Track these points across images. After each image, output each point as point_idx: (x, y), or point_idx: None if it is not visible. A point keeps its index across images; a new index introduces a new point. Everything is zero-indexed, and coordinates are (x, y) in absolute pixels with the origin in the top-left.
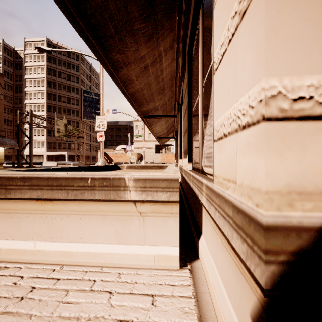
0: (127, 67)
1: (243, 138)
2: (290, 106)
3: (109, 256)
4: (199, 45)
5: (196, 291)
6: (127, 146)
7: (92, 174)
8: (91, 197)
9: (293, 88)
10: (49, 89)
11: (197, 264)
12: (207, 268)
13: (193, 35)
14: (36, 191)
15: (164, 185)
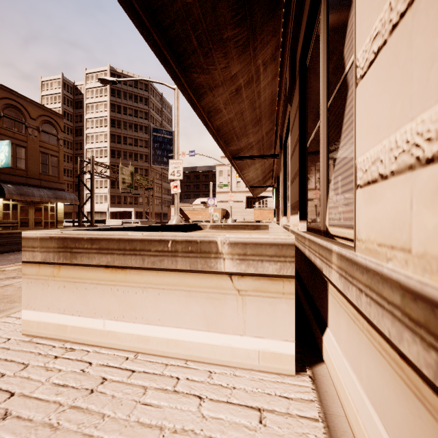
0: (213, 92)
1: (429, 179)
2: None
3: (196, 347)
4: (321, 48)
5: (324, 410)
6: (208, 199)
7: (173, 236)
8: (173, 266)
9: None
10: (112, 129)
11: (322, 371)
12: (340, 379)
13: (310, 36)
14: (105, 256)
15: (272, 252)
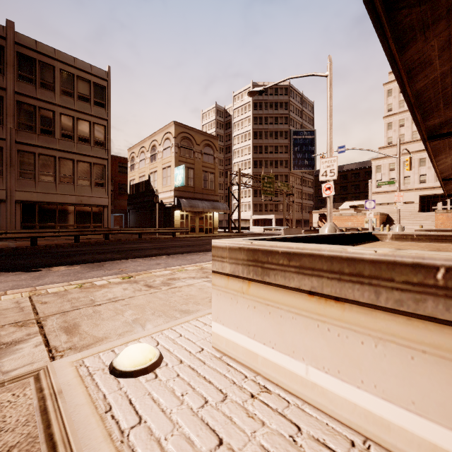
0: (426, 33)
1: None
2: None
3: None
4: None
5: None
6: (366, 202)
7: (450, 259)
8: (448, 315)
9: None
10: (255, 141)
11: None
12: None
13: None
14: (309, 278)
15: None
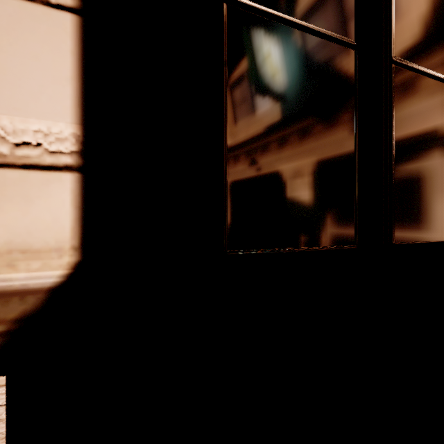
0: None
1: None
2: (10, 152)
3: None
4: None
5: None
6: None
7: None
8: None
9: (15, 131)
10: None
11: None
12: None
13: None
14: None
15: None
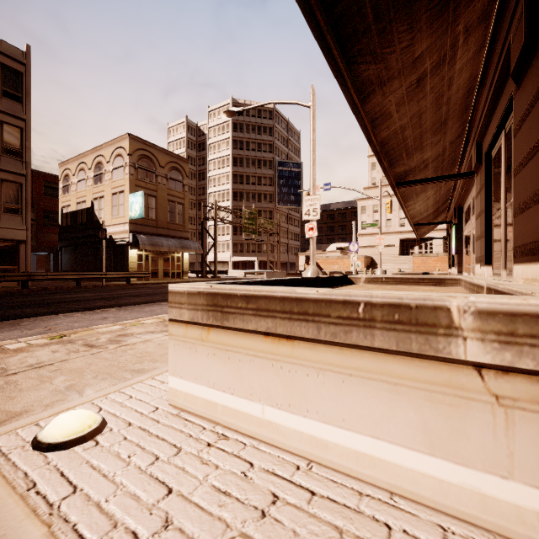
0: (383, 89)
1: None
2: None
3: (408, 475)
4: None
5: None
6: (350, 244)
7: (367, 296)
8: (366, 342)
9: None
10: (234, 169)
11: None
12: None
13: None
14: (265, 320)
15: None
